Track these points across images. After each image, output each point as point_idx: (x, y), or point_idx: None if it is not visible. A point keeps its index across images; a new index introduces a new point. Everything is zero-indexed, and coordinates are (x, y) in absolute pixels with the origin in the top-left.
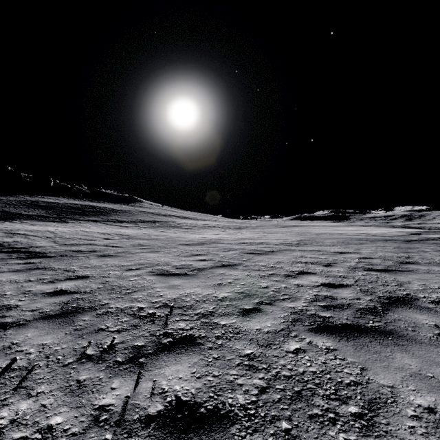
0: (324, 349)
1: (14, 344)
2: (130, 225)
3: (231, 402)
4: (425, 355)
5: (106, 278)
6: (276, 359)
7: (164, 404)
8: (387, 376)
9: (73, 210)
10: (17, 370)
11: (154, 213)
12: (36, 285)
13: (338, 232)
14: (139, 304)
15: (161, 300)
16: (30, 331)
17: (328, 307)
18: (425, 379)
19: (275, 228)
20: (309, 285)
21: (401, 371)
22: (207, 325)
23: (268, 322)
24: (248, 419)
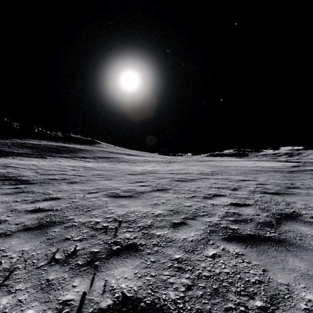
0: (234, 254)
1: (1, 250)
2: (91, 160)
3: (164, 297)
4: (310, 259)
5: (73, 199)
6: (198, 262)
7: (113, 299)
8: (283, 276)
9: (50, 149)
10: (2, 271)
11: (109, 151)
12: (20, 205)
13: (240, 165)
14: (96, 219)
15: (112, 216)
16: (14, 240)
17: (236, 221)
18: (312, 278)
19: (195, 162)
20: (221, 204)
21: (293, 272)
22: (147, 235)
23: (192, 233)
24: (178, 311)
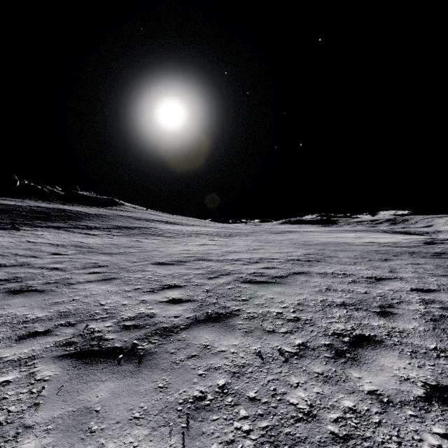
0: None
1: None
2: (100, 233)
3: None
4: None
5: None
6: None
7: None
8: None
9: (35, 214)
10: None
11: (135, 217)
12: None
13: (342, 240)
14: None
15: None
16: None
17: None
18: None
19: (269, 235)
20: (405, 399)
21: None
22: None
23: None
24: None
